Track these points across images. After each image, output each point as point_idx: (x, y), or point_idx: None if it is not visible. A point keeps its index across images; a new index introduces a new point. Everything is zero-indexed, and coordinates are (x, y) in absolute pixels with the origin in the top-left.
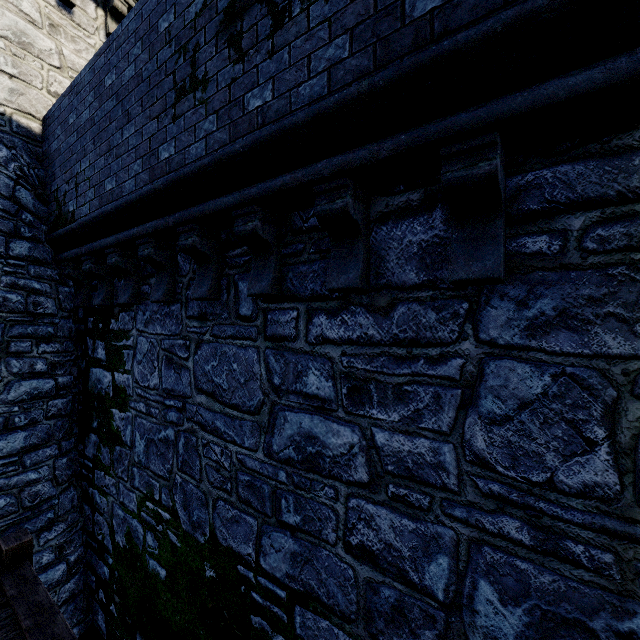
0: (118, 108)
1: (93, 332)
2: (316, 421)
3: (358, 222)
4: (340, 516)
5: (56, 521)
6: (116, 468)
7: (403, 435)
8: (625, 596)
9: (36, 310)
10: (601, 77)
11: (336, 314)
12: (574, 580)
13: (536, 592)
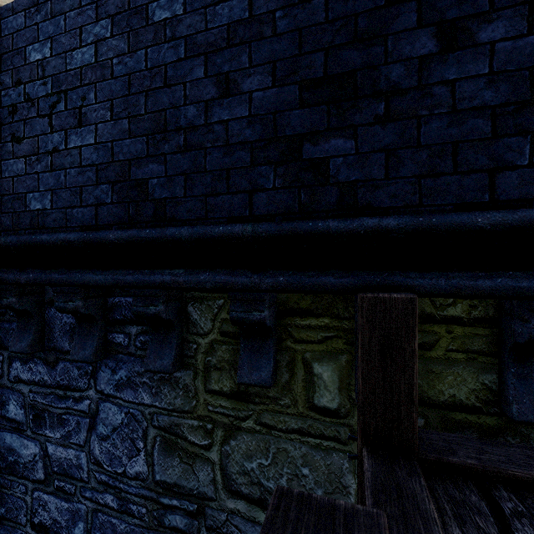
0: None
1: None
2: (14, 438)
3: (27, 309)
4: (29, 505)
5: None
6: None
7: (62, 447)
8: (150, 529)
9: None
10: (104, 281)
11: (26, 362)
12: (133, 525)
13: None
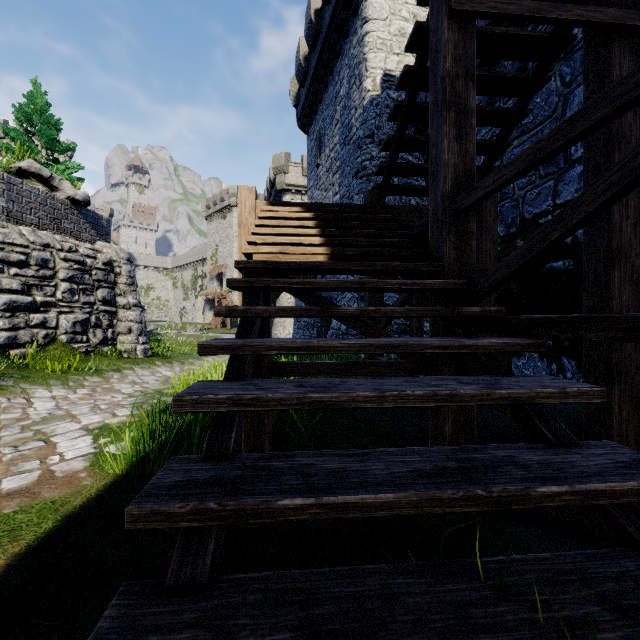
0: None
1: None
2: None
3: None
4: None
5: None
6: None
7: None
8: None
9: None
10: None
11: None
12: None
13: None
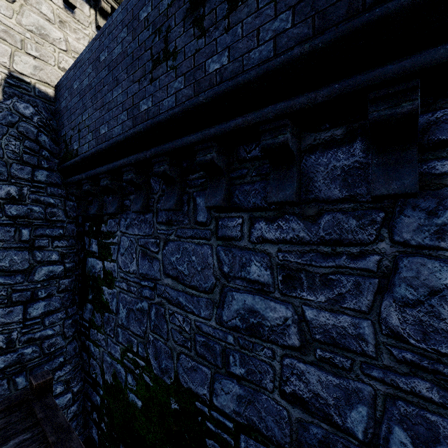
0: (109, 76)
1: (89, 233)
2: (257, 300)
3: (294, 152)
4: (276, 371)
5: (64, 363)
6: (105, 328)
7: (328, 312)
8: None
9: (51, 218)
10: None
11: (273, 221)
12: None
13: (445, 439)
